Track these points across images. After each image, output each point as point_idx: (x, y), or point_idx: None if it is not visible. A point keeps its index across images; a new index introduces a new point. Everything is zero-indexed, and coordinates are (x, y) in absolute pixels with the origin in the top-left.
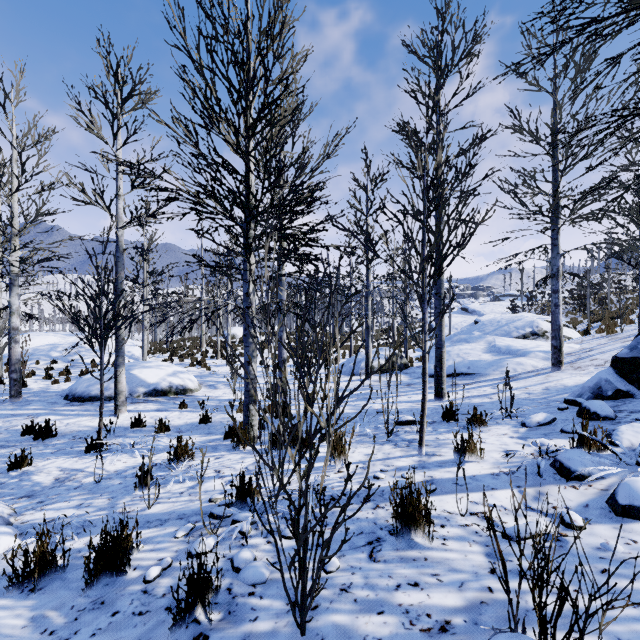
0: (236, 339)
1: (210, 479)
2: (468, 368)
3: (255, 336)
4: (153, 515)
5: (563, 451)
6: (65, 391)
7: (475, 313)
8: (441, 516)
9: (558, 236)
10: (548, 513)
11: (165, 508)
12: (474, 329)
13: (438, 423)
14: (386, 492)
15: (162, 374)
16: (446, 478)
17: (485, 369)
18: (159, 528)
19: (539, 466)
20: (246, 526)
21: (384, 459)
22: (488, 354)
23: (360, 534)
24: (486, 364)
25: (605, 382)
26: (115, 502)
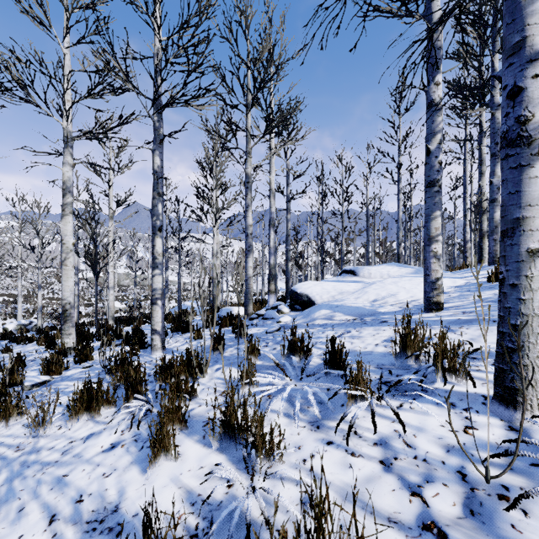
0: None
1: None
2: None
3: None
4: None
5: None
6: None
7: None
8: None
9: None
10: None
11: None
12: None
13: None
14: None
15: None
16: None
17: None
18: None
19: None
20: None
21: None
22: None
23: None
24: None
25: None
26: None
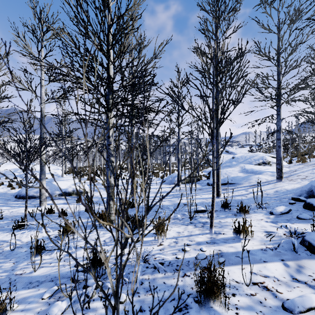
0: None
1: (80, 249)
2: (231, 180)
3: (113, 161)
4: (35, 277)
5: (307, 233)
6: (16, 193)
7: (232, 153)
8: (231, 285)
9: (280, 109)
10: (312, 285)
11: (45, 271)
12: (233, 161)
13: (219, 211)
14: (191, 262)
15: (69, 184)
16: (230, 252)
17: (240, 181)
18: (35, 289)
19: (294, 244)
20: (90, 293)
21: (188, 236)
22: (241, 173)
23: (172, 300)
24: (241, 178)
25: (314, 187)
26: (16, 265)
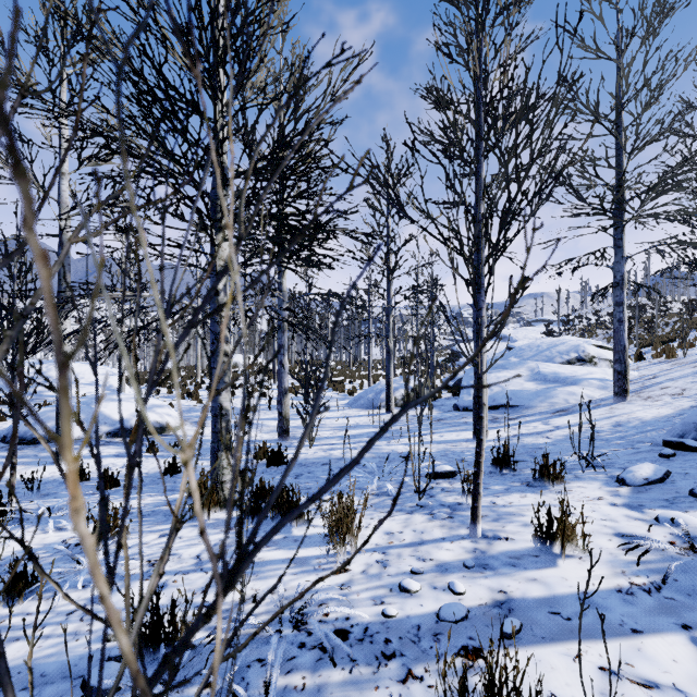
0: (239, 368)
1: (132, 580)
2: (509, 399)
3: (227, 353)
4: None
5: None
6: (4, 431)
7: (507, 339)
8: None
9: (623, 235)
10: None
11: (21, 654)
12: (510, 355)
13: (487, 475)
14: (425, 632)
15: (133, 408)
16: (533, 598)
17: (530, 400)
18: None
19: None
20: None
21: (416, 544)
22: (532, 382)
23: None
24: (531, 394)
25: None
26: None
